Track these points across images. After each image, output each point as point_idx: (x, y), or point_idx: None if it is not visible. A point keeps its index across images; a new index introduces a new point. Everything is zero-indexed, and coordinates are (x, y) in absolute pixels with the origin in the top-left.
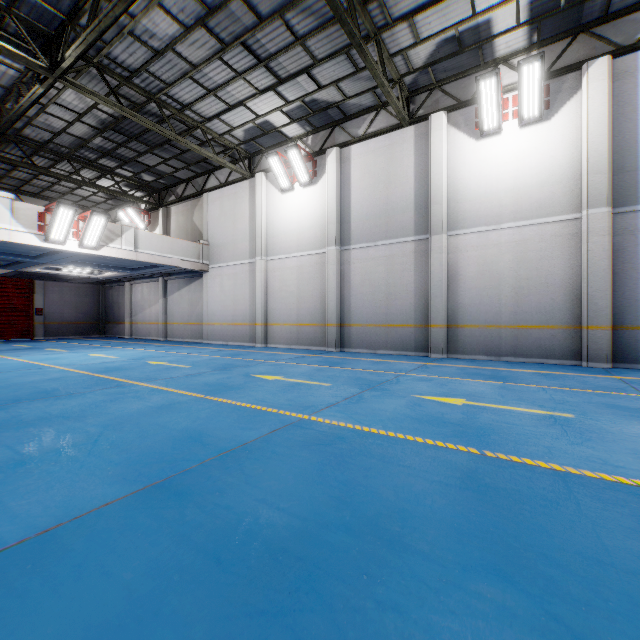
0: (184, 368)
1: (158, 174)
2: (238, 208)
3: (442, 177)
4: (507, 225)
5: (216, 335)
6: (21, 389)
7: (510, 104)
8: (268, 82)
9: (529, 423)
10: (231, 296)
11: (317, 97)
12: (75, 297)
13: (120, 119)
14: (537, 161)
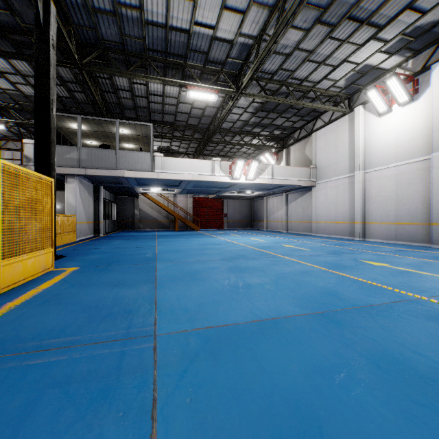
0: (306, 250)
1: (283, 128)
2: (339, 137)
3: None
4: None
5: (321, 230)
6: (231, 253)
7: None
8: (368, 35)
9: None
10: (333, 202)
11: (419, 24)
12: (239, 207)
13: (264, 103)
14: None
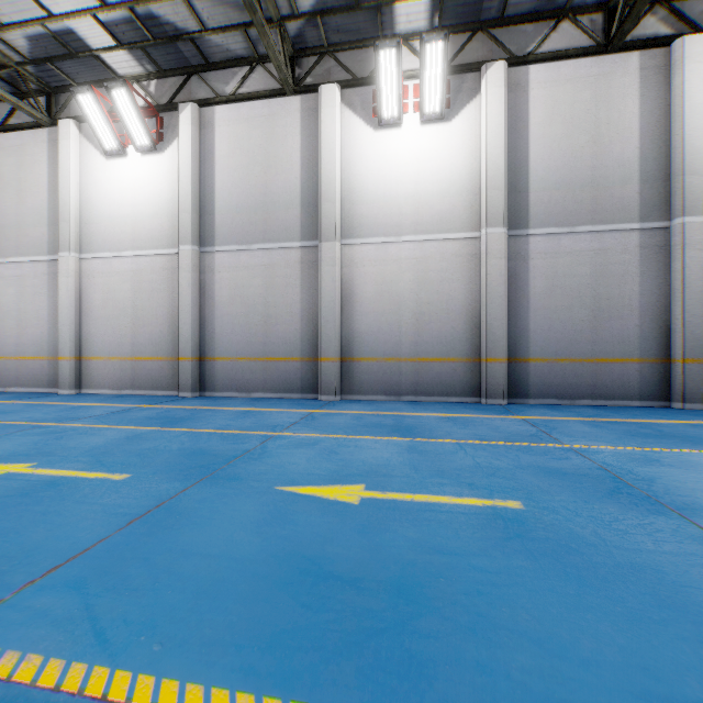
0: None
1: None
2: (28, 171)
3: (335, 168)
4: (408, 238)
5: None
6: None
7: (411, 94)
8: None
9: (473, 542)
10: (14, 313)
11: (157, 13)
12: None
13: None
14: (438, 166)
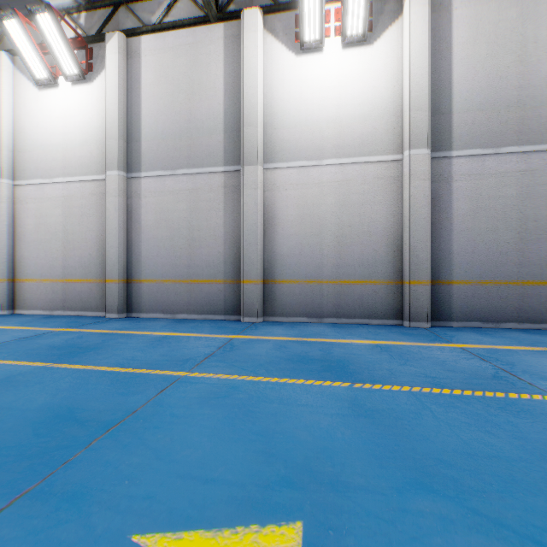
0: None
1: None
2: None
3: (257, 92)
4: (329, 161)
5: None
6: None
7: (332, 18)
8: None
9: None
10: None
11: None
12: None
13: None
14: (360, 90)
